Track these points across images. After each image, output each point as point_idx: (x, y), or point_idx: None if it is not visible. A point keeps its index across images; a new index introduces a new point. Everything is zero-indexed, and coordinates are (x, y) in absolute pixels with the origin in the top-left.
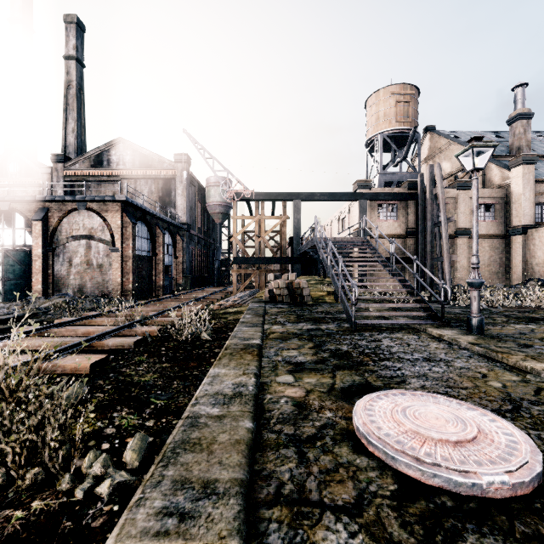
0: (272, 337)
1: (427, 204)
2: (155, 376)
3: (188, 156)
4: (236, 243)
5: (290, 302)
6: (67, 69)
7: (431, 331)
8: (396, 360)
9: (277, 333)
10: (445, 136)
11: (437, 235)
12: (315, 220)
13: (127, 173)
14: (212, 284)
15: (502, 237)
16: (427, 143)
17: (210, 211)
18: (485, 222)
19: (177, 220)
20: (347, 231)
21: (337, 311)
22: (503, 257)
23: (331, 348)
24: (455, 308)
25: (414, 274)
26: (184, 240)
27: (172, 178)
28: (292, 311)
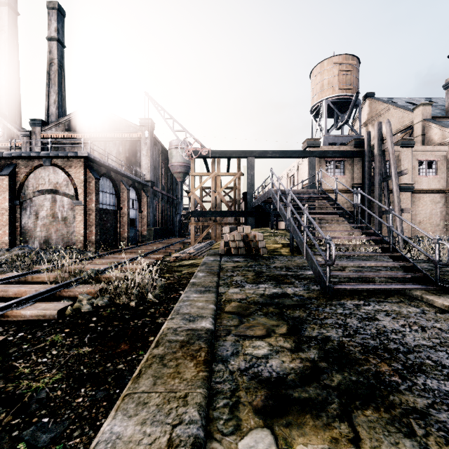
0: (228, 309)
1: (375, 160)
2: (59, 376)
3: (152, 121)
4: (194, 198)
5: (245, 254)
6: (49, 48)
7: (432, 300)
8: (437, 373)
9: (234, 302)
10: (384, 101)
11: (385, 188)
12: (271, 172)
13: (97, 136)
14: (174, 235)
15: (443, 192)
16: (366, 108)
17: (172, 170)
18: (427, 177)
19: (142, 178)
20: (295, 187)
21: (296, 266)
22: (444, 211)
23: (314, 334)
24: (419, 262)
25: (390, 226)
26: (148, 196)
27: (138, 141)
28: (249, 266)
